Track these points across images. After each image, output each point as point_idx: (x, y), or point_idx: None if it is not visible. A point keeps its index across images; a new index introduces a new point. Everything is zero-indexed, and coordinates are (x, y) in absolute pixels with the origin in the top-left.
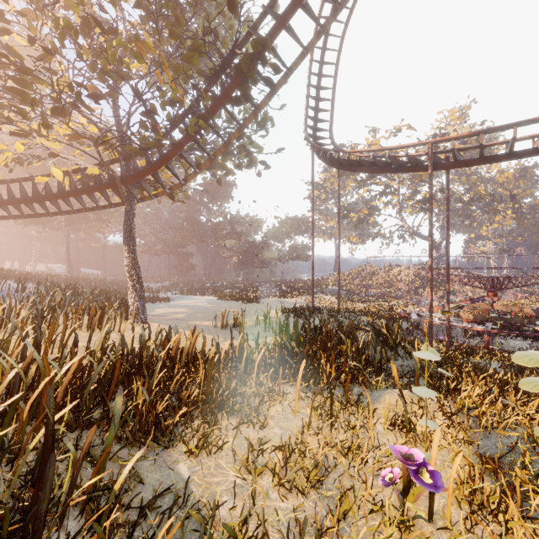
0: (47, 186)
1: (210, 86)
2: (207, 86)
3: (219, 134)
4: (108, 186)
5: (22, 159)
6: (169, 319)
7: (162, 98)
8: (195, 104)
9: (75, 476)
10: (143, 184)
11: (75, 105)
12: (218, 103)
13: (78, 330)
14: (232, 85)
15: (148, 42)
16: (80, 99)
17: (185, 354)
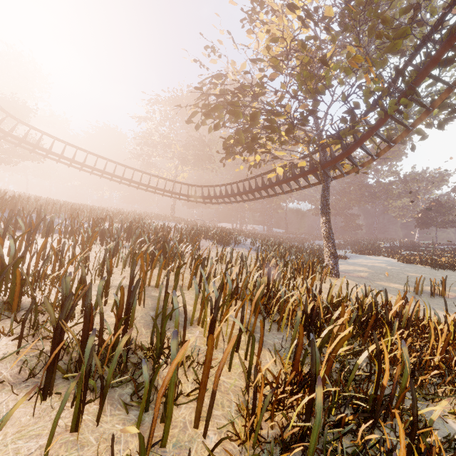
0: (269, 178)
1: (410, 60)
2: (407, 62)
3: (423, 104)
4: (309, 172)
5: (256, 164)
6: (355, 276)
7: (365, 93)
8: (393, 84)
9: (392, 393)
10: (337, 166)
11: (302, 125)
12: (422, 74)
13: (298, 277)
14: (442, 50)
15: (357, 55)
16: (306, 120)
17: (405, 318)
